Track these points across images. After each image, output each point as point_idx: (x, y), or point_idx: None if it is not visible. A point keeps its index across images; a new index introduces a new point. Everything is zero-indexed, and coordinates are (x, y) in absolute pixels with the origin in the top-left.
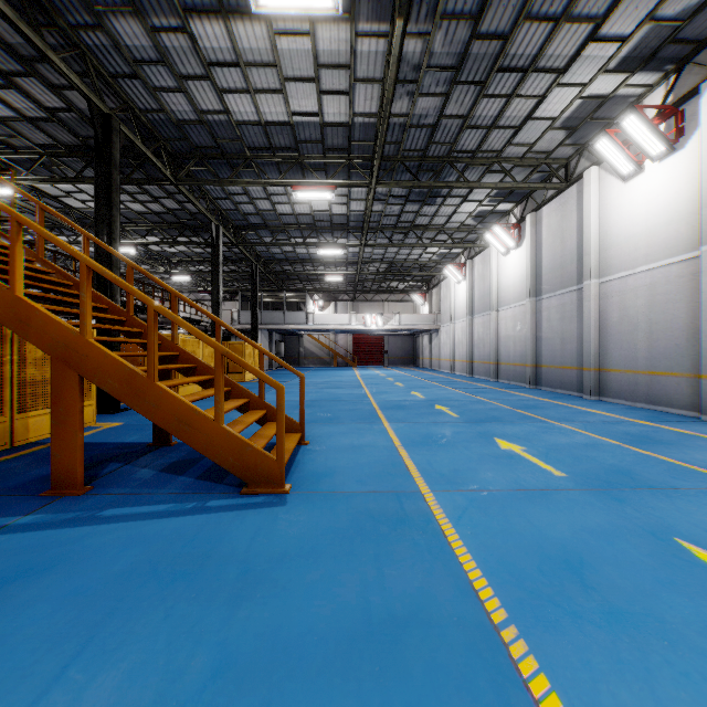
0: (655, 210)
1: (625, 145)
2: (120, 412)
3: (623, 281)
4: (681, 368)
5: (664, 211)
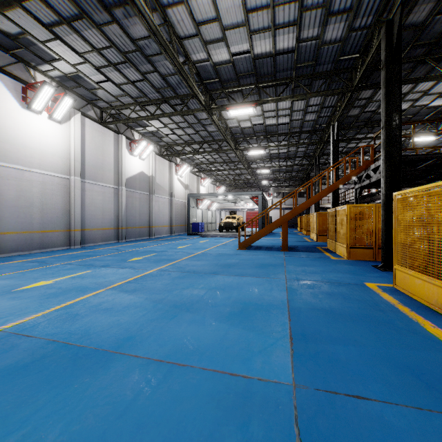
0: (46, 143)
1: (29, 86)
2: (373, 267)
3: (21, 172)
4: (60, 227)
5: (52, 147)
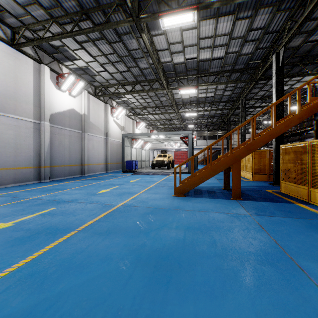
0: None
1: None
2: None
3: None
4: None
5: None
